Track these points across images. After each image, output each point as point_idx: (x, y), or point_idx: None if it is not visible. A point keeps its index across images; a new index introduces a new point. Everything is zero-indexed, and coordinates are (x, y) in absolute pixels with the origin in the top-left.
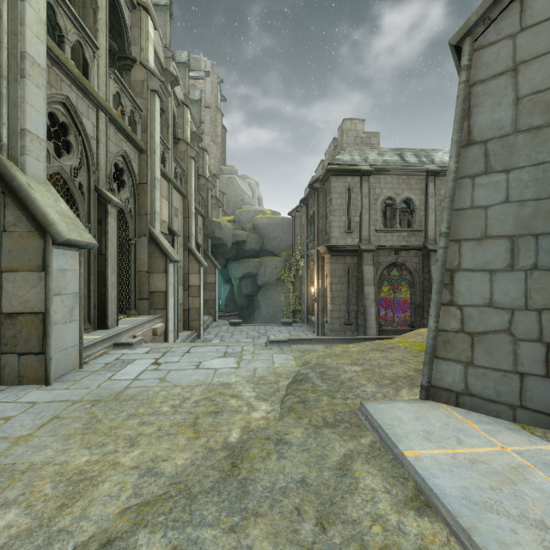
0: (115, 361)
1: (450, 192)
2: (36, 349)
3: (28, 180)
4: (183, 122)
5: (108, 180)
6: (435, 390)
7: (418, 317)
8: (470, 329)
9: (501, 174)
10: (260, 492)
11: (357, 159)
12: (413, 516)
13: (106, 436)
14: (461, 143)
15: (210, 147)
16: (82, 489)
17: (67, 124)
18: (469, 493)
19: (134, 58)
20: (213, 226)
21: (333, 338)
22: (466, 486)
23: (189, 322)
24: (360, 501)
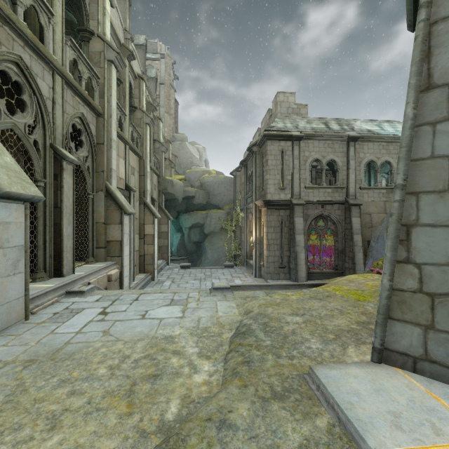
0: (64, 310)
1: (407, 140)
2: None
3: None
4: (139, 93)
5: (65, 139)
6: (388, 353)
7: (340, 261)
8: (430, 289)
9: None
10: None
11: (289, 126)
12: None
13: (25, 414)
14: (420, 87)
15: (165, 117)
16: None
17: (21, 83)
18: None
19: (92, 30)
20: (166, 183)
21: (271, 284)
22: None
23: (144, 266)
24: None
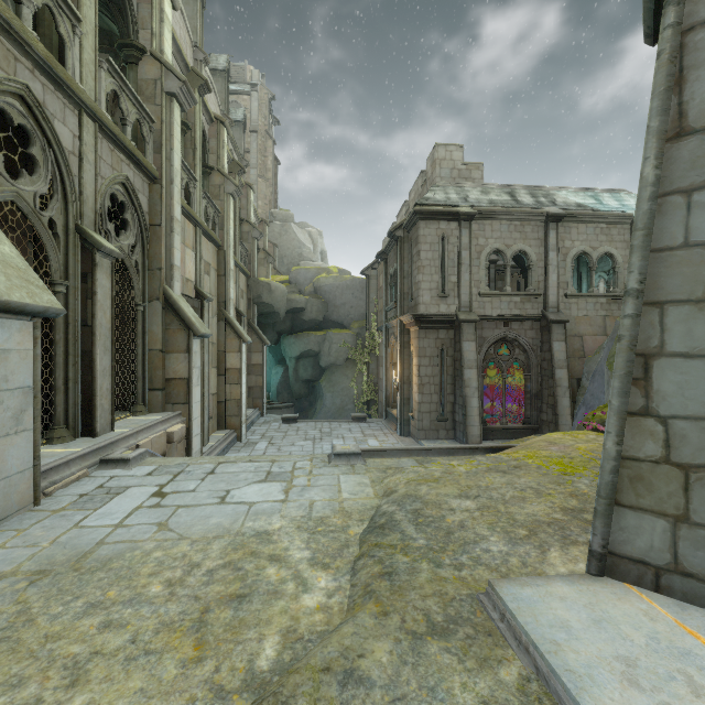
0: (96, 490)
1: (646, 219)
2: None
3: None
4: (217, 145)
5: (100, 217)
6: (615, 560)
7: (534, 411)
8: (682, 458)
9: None
10: None
11: (454, 198)
12: None
13: (30, 661)
14: (666, 133)
15: (258, 184)
16: None
17: (28, 128)
18: None
19: (142, 46)
20: (260, 288)
21: (426, 448)
22: None
23: (226, 419)
24: None
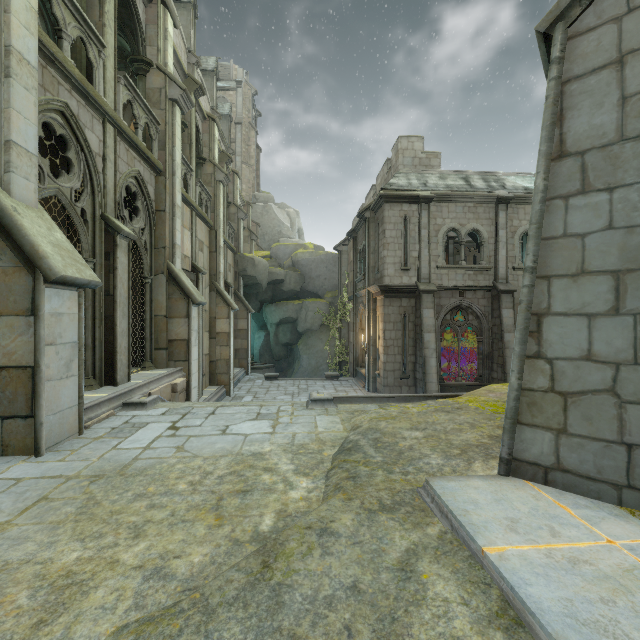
0: (124, 425)
1: (537, 216)
2: (23, 411)
3: (14, 203)
4: (209, 139)
5: (118, 206)
6: (517, 464)
7: (486, 370)
8: (562, 388)
9: (602, 193)
10: (299, 604)
11: (415, 183)
12: (501, 639)
13: (104, 524)
14: (551, 155)
15: (242, 170)
16: (67, 598)
17: (66, 137)
18: (574, 608)
19: (150, 60)
20: (245, 262)
21: (387, 395)
22: (568, 598)
23: (216, 376)
24: (430, 616)
